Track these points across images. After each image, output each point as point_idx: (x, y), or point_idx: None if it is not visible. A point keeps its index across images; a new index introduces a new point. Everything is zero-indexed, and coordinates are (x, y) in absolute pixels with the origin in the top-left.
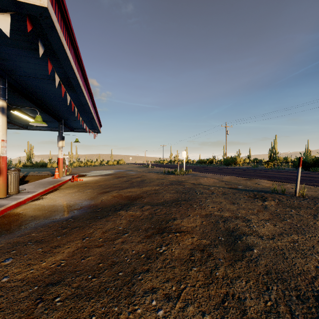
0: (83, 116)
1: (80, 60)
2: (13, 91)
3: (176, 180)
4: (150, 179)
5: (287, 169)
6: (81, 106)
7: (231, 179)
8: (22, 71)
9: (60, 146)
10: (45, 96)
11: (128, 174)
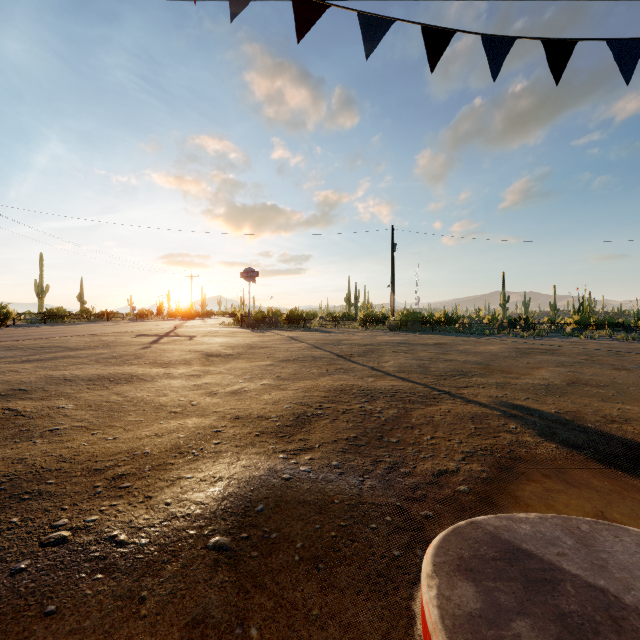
0: None
1: None
2: None
3: None
4: None
5: None
6: None
7: None
8: None
9: None
10: None
11: None
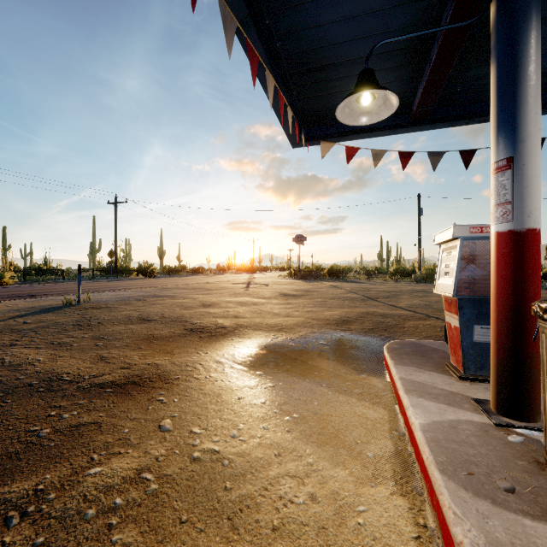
0: None
1: None
2: None
3: None
4: None
5: None
6: None
7: None
8: None
9: None
10: None
11: None
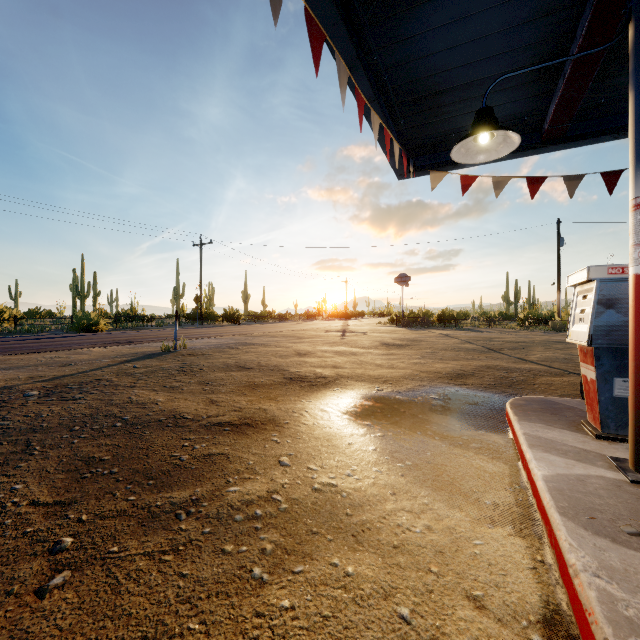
0: None
1: None
2: None
3: None
4: None
5: None
6: None
7: None
8: None
9: None
10: None
11: None
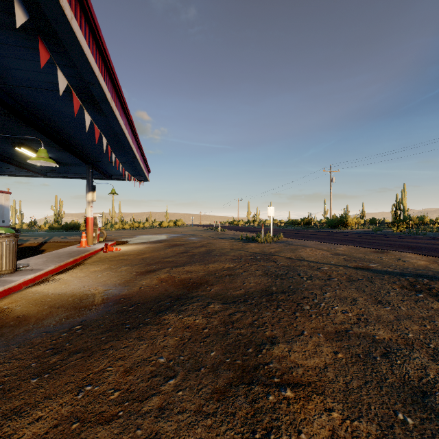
0: (122, 156)
1: (105, 54)
2: (11, 115)
3: (260, 252)
4: (220, 250)
5: (431, 235)
6: (116, 139)
7: (351, 251)
8: (15, 77)
9: (88, 200)
10: (60, 122)
11: (188, 241)
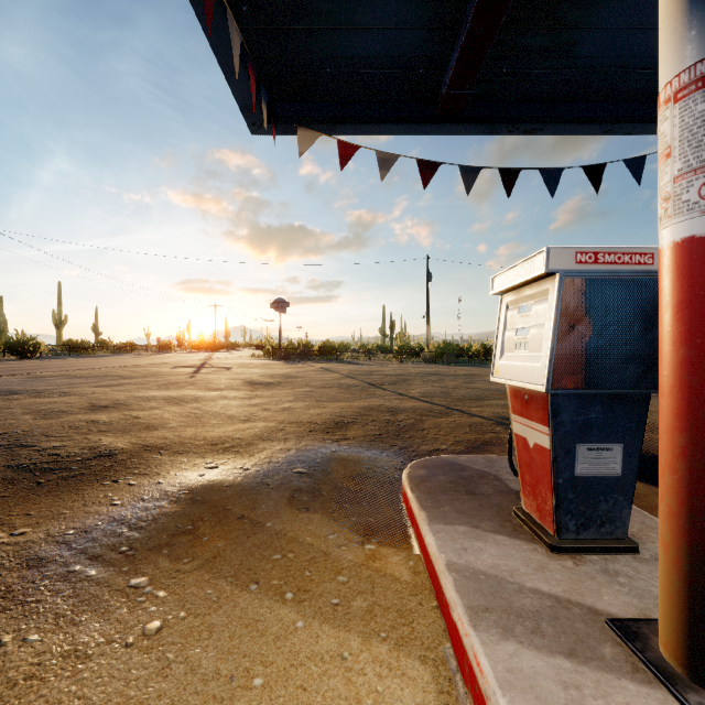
0: None
1: None
2: None
3: None
4: None
5: None
6: None
7: None
8: None
9: None
10: None
11: None
